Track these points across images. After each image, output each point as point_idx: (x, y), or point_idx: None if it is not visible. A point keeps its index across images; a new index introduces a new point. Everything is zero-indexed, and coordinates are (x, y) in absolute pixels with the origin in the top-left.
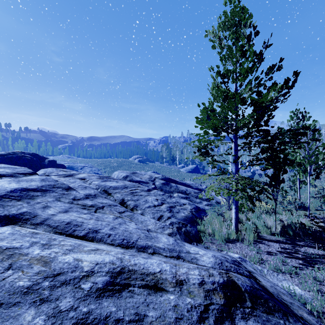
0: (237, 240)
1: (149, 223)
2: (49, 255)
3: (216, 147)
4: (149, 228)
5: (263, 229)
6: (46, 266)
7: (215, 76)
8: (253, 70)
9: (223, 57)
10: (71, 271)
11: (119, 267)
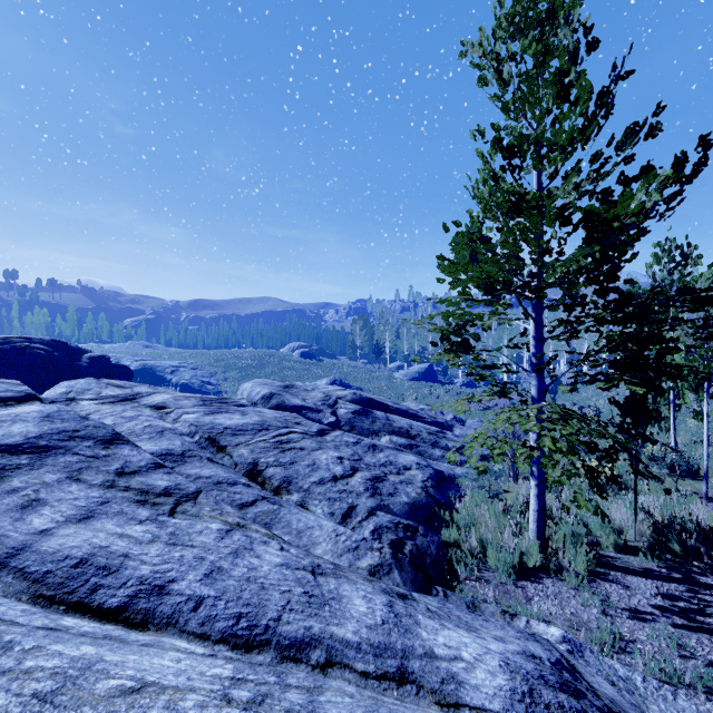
0: (545, 572)
1: (319, 535)
2: None
3: (485, 330)
4: (319, 552)
5: (606, 537)
6: None
7: (488, 152)
8: (589, 136)
9: (511, 101)
10: None
11: None
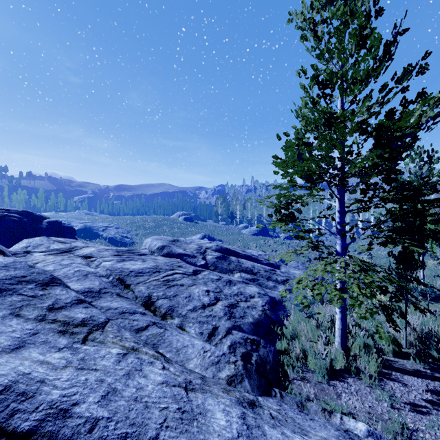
0: (348, 373)
1: (192, 352)
2: None
3: (303, 205)
4: (191, 366)
5: (387, 346)
6: None
7: (308, 85)
8: (379, 73)
9: (325, 48)
10: None
11: None
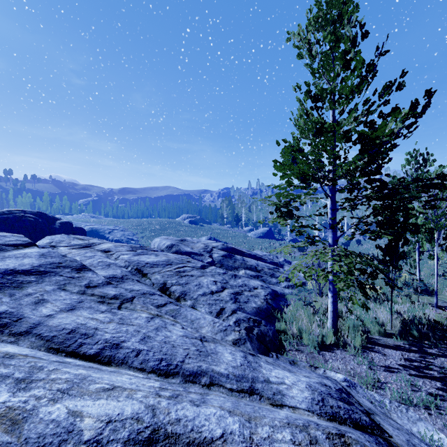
0: (336, 347)
1: (204, 322)
2: (24, 404)
3: (302, 204)
4: (204, 331)
5: (373, 327)
6: (14, 431)
7: (303, 98)
8: (362, 89)
9: (316, 69)
10: (59, 442)
11: (149, 428)
